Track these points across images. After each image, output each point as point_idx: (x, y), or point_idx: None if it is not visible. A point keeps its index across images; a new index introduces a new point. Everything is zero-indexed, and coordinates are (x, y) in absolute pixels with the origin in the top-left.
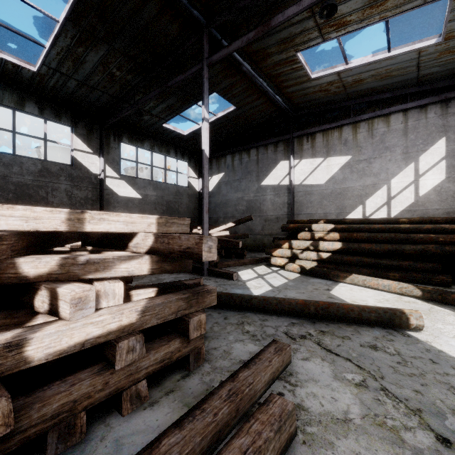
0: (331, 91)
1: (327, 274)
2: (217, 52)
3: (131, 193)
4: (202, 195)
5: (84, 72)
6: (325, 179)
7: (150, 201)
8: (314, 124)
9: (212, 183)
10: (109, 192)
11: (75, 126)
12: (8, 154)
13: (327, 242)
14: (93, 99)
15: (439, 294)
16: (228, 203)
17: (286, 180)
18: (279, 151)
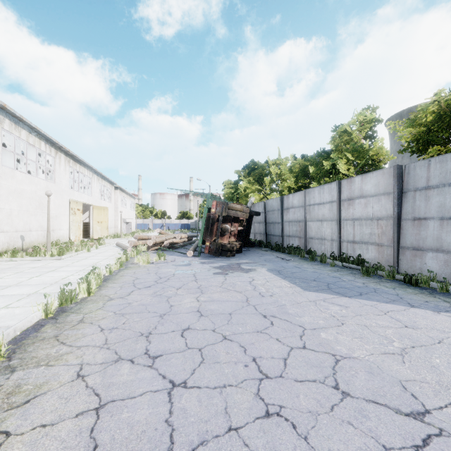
0: None
1: None
2: None
3: None
4: None
5: None
6: None
7: None
8: None
9: None
10: None
11: None
12: None
13: None
14: None
15: None
16: None
17: None
18: None
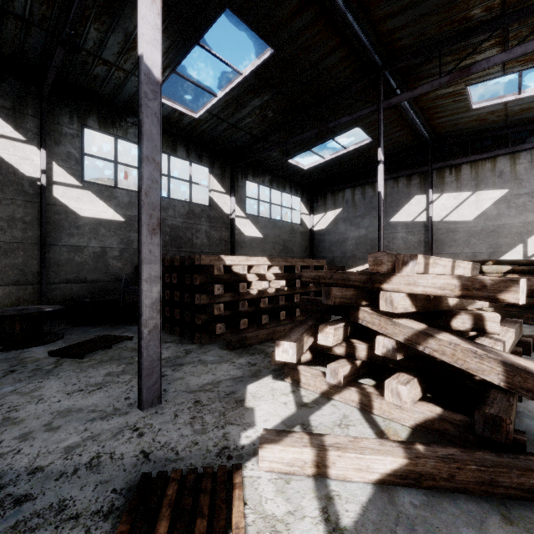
0: (489, 120)
1: (518, 317)
2: (398, 95)
3: (254, 232)
4: (379, 237)
5: (239, 115)
6: (474, 215)
7: (269, 240)
8: (459, 155)
9: (326, 219)
10: (238, 232)
11: (212, 167)
12: (165, 198)
13: None
14: (233, 139)
15: None
16: (347, 242)
17: (423, 216)
18: (414, 184)
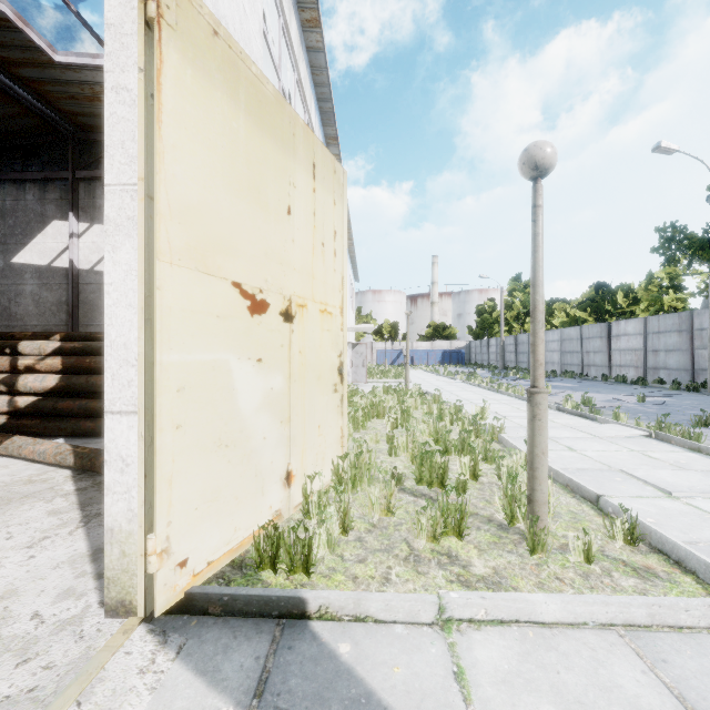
0: None
1: None
2: None
3: None
4: None
5: None
6: None
7: None
8: None
9: None
10: None
11: None
12: None
13: (35, 376)
14: None
15: (90, 459)
16: None
17: (65, 258)
18: (51, 199)
